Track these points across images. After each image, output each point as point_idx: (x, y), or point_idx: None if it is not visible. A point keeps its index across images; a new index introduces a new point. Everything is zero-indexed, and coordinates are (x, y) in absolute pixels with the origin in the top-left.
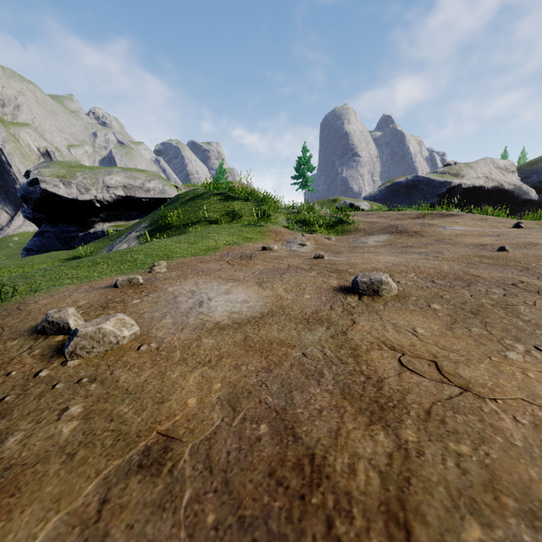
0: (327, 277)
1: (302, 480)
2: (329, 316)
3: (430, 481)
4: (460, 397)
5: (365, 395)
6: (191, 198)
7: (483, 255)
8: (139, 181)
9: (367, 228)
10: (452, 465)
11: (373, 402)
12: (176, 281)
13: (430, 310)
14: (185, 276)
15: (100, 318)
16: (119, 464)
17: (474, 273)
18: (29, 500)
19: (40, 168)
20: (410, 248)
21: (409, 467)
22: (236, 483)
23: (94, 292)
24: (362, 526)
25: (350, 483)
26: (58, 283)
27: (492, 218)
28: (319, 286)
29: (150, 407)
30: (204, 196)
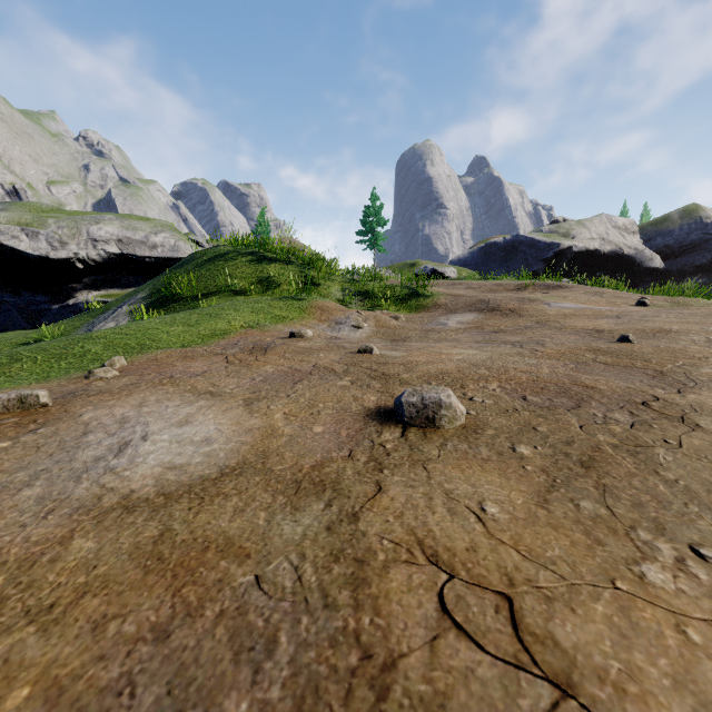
0: (364, 388)
1: None
2: (339, 474)
3: None
4: None
5: None
6: (211, 259)
7: (600, 348)
8: (141, 233)
9: (450, 303)
10: None
11: None
12: (112, 398)
13: (514, 458)
14: (133, 387)
15: None
16: None
17: (586, 381)
18: None
19: None
20: (502, 334)
21: None
22: None
23: None
24: None
25: None
26: None
27: (610, 291)
28: (345, 407)
29: None
30: (228, 256)
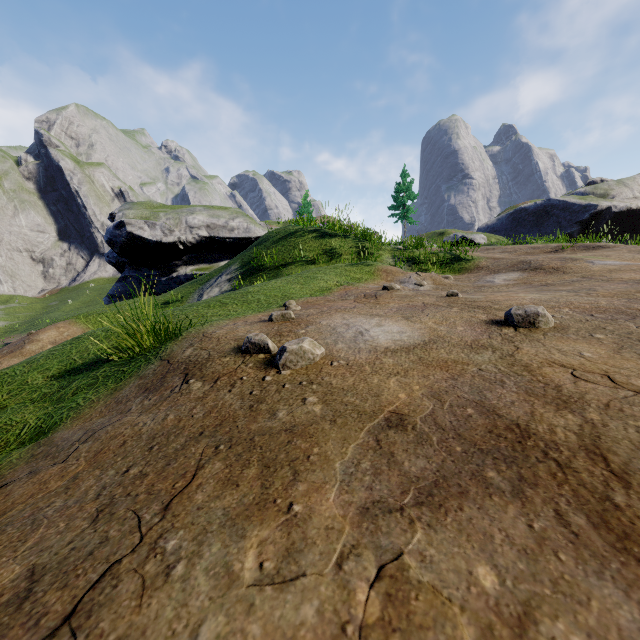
0: (472, 312)
1: (515, 435)
2: (490, 343)
3: (616, 438)
4: (634, 397)
5: (547, 394)
6: (283, 237)
7: None
8: (222, 220)
9: (491, 265)
10: (633, 432)
11: (555, 399)
12: (322, 316)
13: (594, 339)
14: (327, 312)
15: (295, 340)
16: (373, 425)
17: (638, 307)
18: (324, 439)
19: (123, 210)
20: (551, 286)
21: (597, 432)
22: (466, 435)
23: (256, 325)
24: (569, 455)
25: (553, 437)
26: (208, 319)
27: None
28: (469, 320)
29: (370, 399)
30: (298, 234)
